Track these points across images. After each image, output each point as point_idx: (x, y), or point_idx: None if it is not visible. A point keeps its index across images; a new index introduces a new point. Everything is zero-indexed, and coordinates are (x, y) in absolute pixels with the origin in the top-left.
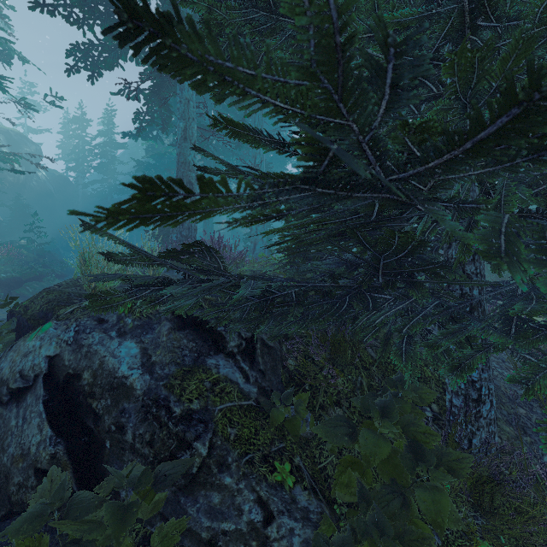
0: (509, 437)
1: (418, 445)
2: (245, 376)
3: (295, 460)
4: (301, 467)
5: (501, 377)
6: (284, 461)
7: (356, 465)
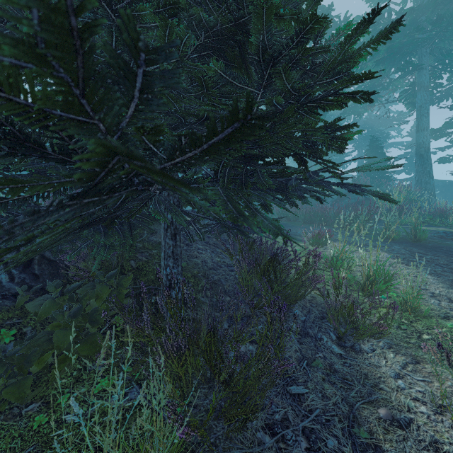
0: (205, 313)
1: (81, 307)
2: (13, 277)
3: (24, 328)
4: (26, 333)
5: (233, 280)
6: (11, 329)
7: (59, 327)
